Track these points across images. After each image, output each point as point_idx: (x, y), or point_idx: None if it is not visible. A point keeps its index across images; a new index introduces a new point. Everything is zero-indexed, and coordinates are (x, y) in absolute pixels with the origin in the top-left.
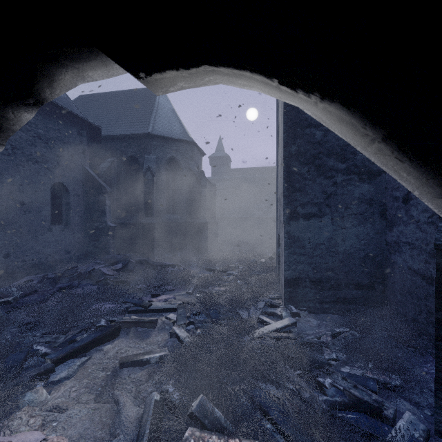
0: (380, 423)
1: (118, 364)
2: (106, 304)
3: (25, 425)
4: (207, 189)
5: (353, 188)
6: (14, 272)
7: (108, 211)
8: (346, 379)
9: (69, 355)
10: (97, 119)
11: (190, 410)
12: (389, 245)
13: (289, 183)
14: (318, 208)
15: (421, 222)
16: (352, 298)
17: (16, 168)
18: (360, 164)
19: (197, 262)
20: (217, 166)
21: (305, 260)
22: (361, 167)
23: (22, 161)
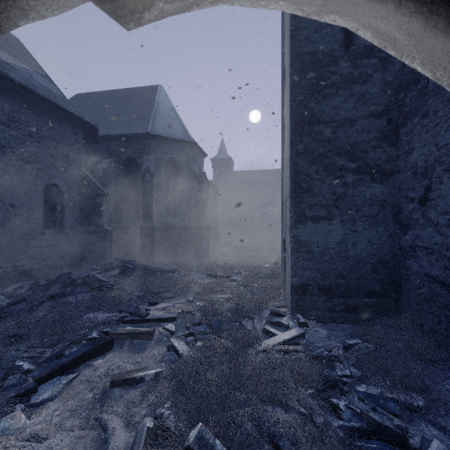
0: None
1: (109, 382)
2: (99, 314)
3: None
4: (209, 192)
5: (364, 189)
6: (4, 279)
7: (104, 214)
8: (363, 400)
9: (54, 372)
10: (94, 118)
11: (187, 442)
12: (403, 250)
13: (295, 183)
14: (327, 211)
15: (440, 224)
16: (363, 307)
17: (5, 168)
18: (371, 163)
19: (199, 267)
20: (219, 168)
21: (313, 266)
22: (373, 166)
23: (12, 160)
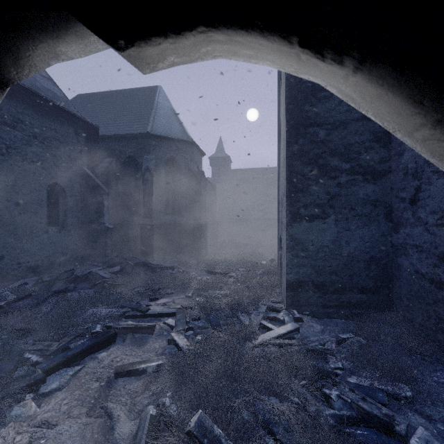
0: (393, 441)
1: (113, 373)
2: (102, 309)
3: (10, 443)
4: (207, 190)
5: (357, 189)
6: (9, 275)
7: (106, 212)
8: (353, 390)
9: (61, 364)
10: (95, 118)
11: (188, 427)
12: (394, 248)
13: (291, 183)
14: (322, 210)
15: (430, 223)
16: (357, 302)
17: (10, 168)
18: (364, 163)
19: (197, 264)
20: (217, 166)
21: (308, 263)
22: (366, 167)
23: (17, 161)
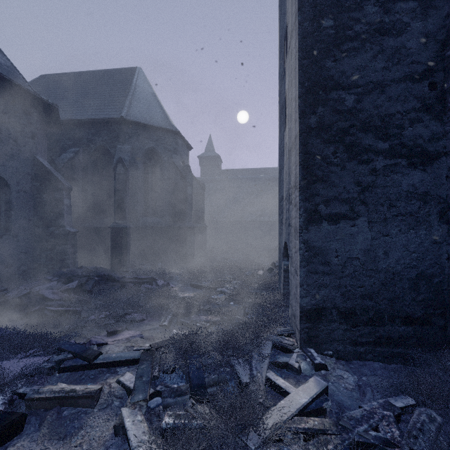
0: None
1: None
2: (20, 360)
3: None
4: (194, 188)
5: (399, 178)
6: None
7: (66, 213)
8: None
9: None
10: (59, 101)
11: None
12: None
13: (306, 170)
14: (350, 207)
15: None
16: (399, 338)
17: None
18: (409, 142)
19: (181, 274)
20: (206, 166)
21: (331, 282)
22: (411, 147)
23: None
